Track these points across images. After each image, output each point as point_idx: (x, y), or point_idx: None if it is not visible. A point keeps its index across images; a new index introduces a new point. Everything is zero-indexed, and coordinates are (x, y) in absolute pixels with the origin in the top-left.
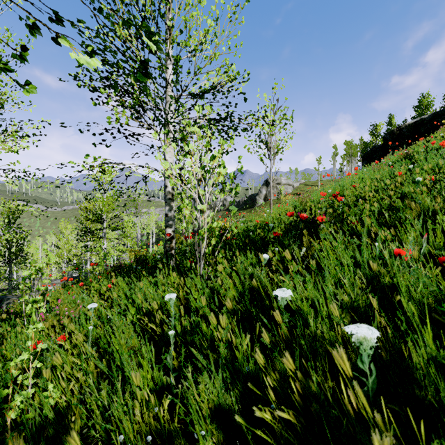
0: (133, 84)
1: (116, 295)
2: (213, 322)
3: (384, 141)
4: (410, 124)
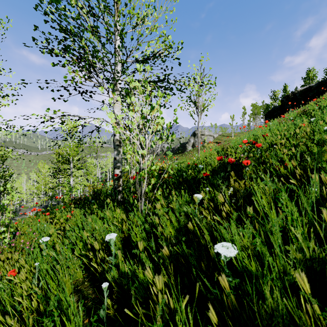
0: (84, 46)
1: (68, 228)
2: (148, 274)
3: (281, 103)
4: (301, 90)
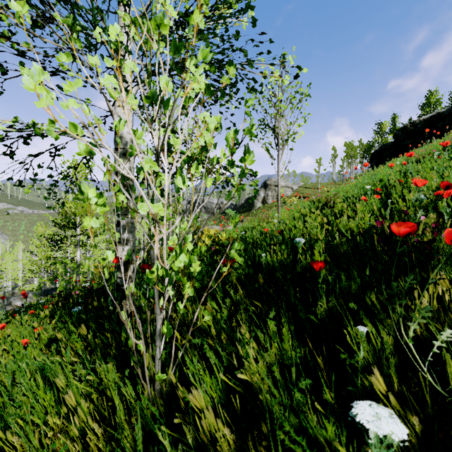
0: None
1: None
2: None
3: (395, 138)
4: (425, 118)
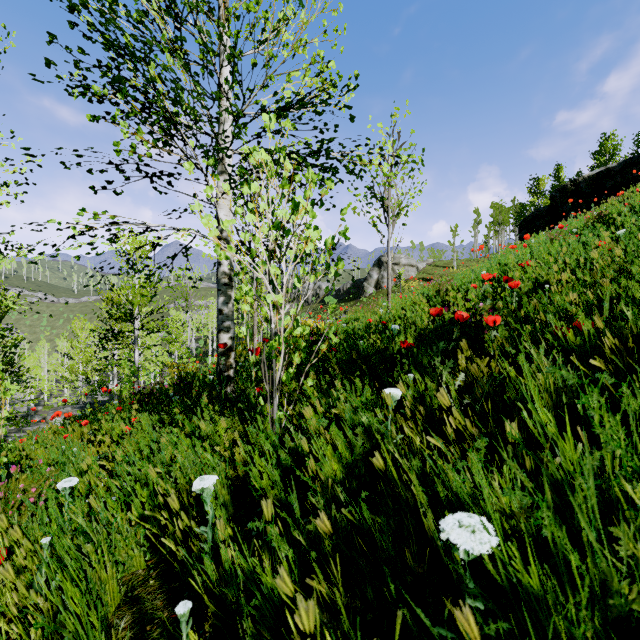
0: (153, 79)
1: (120, 458)
2: (284, 586)
3: (552, 201)
4: (591, 176)
